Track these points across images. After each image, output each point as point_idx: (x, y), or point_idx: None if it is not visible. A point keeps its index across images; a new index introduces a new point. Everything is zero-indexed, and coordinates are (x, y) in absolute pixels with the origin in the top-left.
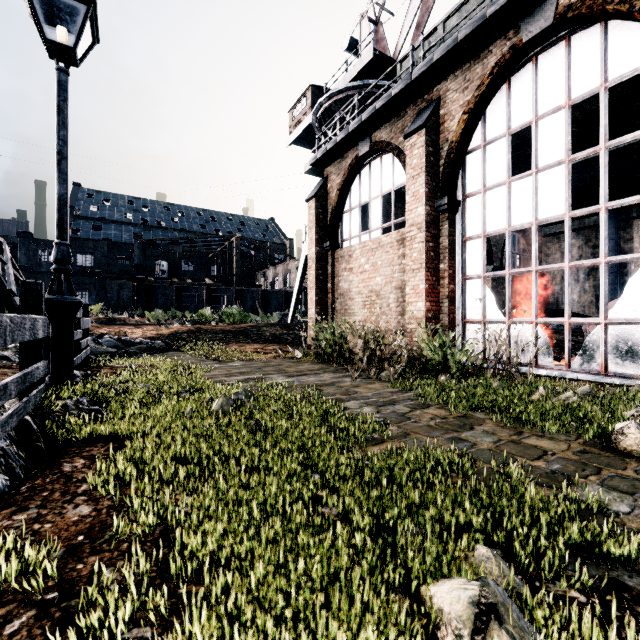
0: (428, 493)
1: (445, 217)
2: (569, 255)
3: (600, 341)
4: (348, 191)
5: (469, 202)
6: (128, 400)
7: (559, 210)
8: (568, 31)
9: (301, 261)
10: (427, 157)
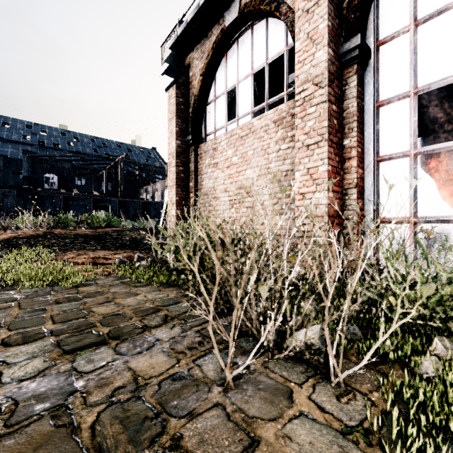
0: None
1: (352, 70)
2: None
3: None
4: (212, 78)
5: (386, 50)
6: None
7: None
8: None
9: None
10: None
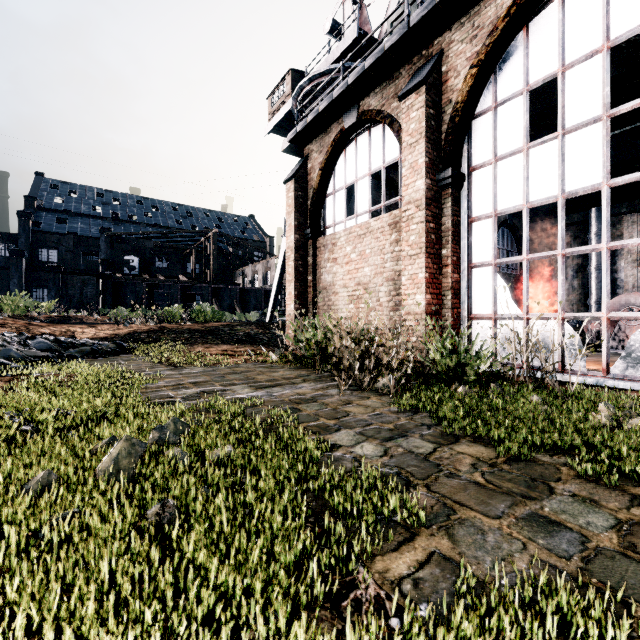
0: None
1: (448, 193)
2: (608, 234)
3: None
4: (331, 171)
5: (476, 175)
6: None
7: (594, 179)
8: None
9: (280, 256)
10: (427, 120)
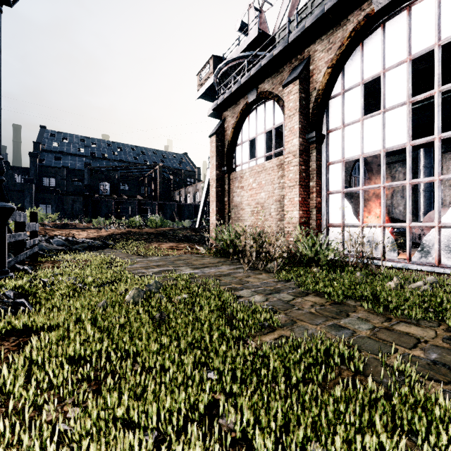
0: (329, 400)
1: (314, 147)
2: (410, 174)
3: (435, 240)
4: (240, 129)
5: (332, 135)
6: (54, 292)
7: (402, 140)
8: (409, 2)
9: (206, 182)
10: (300, 101)
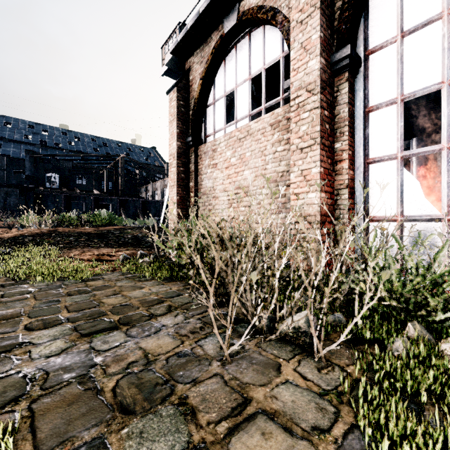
0: None
1: (343, 78)
2: None
3: None
4: (212, 82)
5: (375, 58)
6: None
7: None
8: None
9: None
10: None
